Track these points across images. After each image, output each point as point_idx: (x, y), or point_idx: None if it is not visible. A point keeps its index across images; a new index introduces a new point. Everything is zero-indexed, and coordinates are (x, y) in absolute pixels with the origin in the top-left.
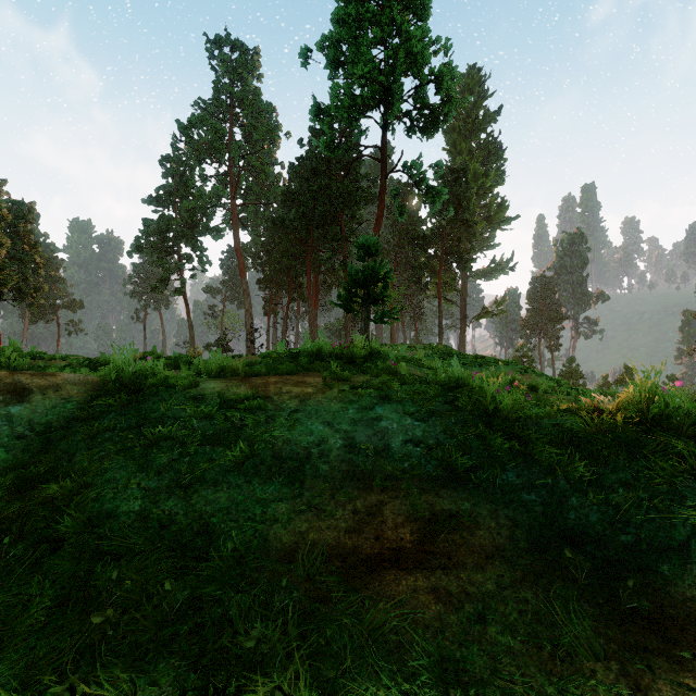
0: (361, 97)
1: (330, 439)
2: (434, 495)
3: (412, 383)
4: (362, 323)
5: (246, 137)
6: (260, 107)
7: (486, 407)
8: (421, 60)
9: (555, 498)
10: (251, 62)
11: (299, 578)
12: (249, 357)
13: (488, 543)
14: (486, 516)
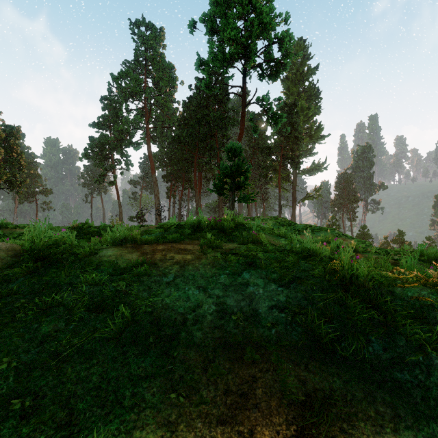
0: (229, 53)
1: (204, 305)
2: (304, 369)
3: (273, 251)
4: (230, 203)
5: (155, 84)
6: (164, 65)
7: (343, 276)
8: (269, 27)
9: (433, 381)
10: (159, 36)
11: None
12: (151, 226)
13: None
14: (362, 399)
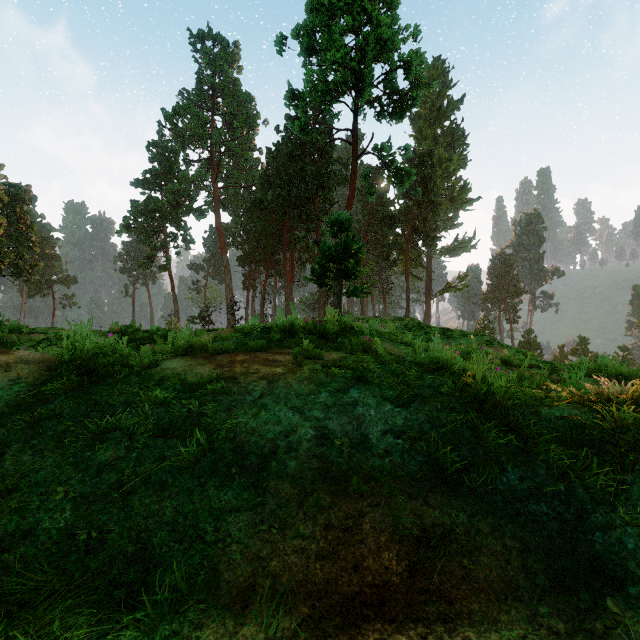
0: (334, 82)
1: (299, 429)
2: (422, 502)
3: (390, 362)
4: (335, 297)
5: (227, 125)
6: (240, 96)
7: (476, 392)
8: (391, 46)
9: (572, 512)
10: (232, 55)
11: (253, 637)
12: (224, 330)
13: (496, 576)
14: (488, 534)
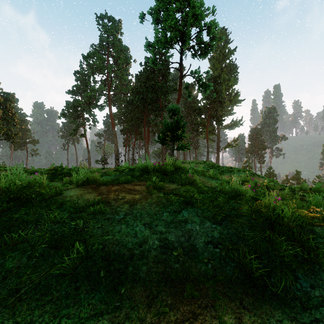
0: (170, 37)
1: (149, 240)
2: (239, 305)
3: (206, 192)
4: (170, 150)
5: (115, 62)
6: (121, 47)
7: (268, 216)
8: (200, 18)
9: None
10: (117, 26)
11: None
12: (110, 169)
13: None
14: None
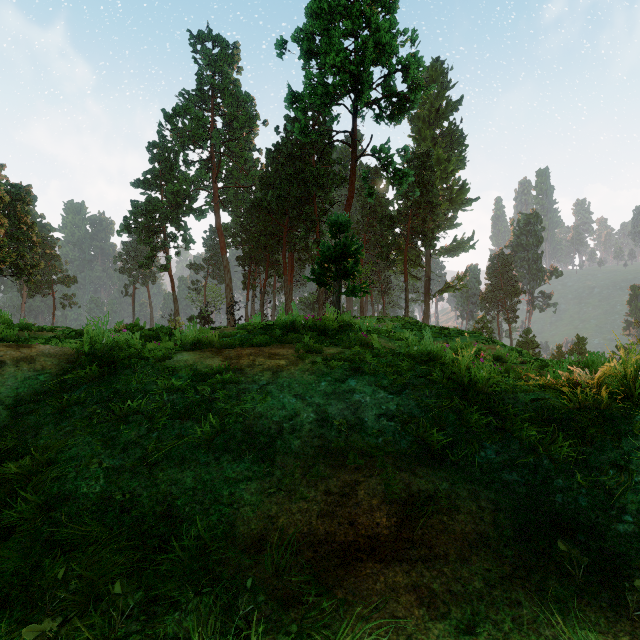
0: (333, 85)
1: (302, 413)
2: (410, 473)
3: (385, 355)
4: (334, 297)
5: (226, 125)
6: (239, 97)
7: (461, 380)
8: (389, 50)
9: (539, 479)
10: (231, 56)
11: (267, 572)
12: (227, 328)
13: (471, 529)
14: (466, 497)
